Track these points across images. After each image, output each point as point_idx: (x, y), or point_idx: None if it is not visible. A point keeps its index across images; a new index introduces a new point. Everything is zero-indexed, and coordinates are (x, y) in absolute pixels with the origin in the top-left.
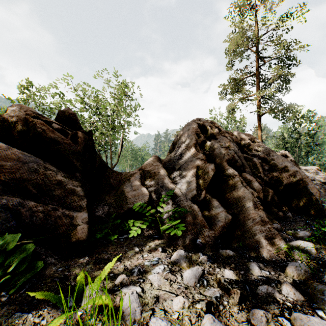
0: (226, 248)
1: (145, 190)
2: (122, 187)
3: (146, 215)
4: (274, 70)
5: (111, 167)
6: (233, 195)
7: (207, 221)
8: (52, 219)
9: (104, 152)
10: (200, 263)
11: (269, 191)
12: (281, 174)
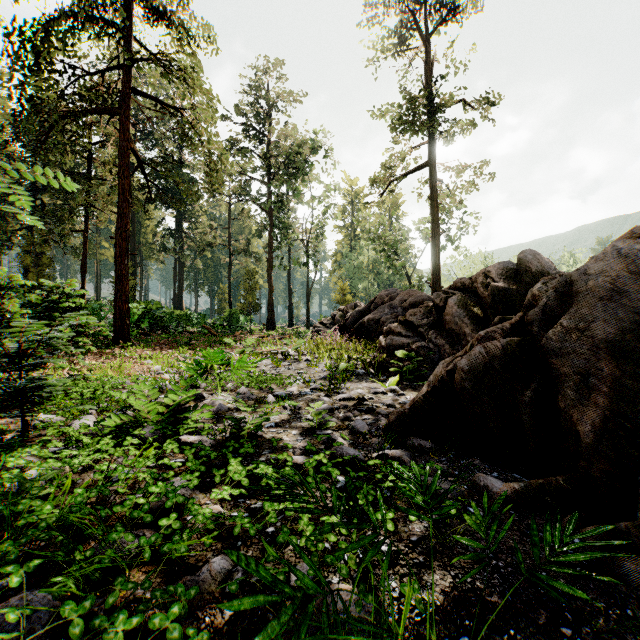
0: None
1: None
2: None
3: None
4: None
5: None
6: None
7: None
8: None
9: None
10: None
11: None
12: None
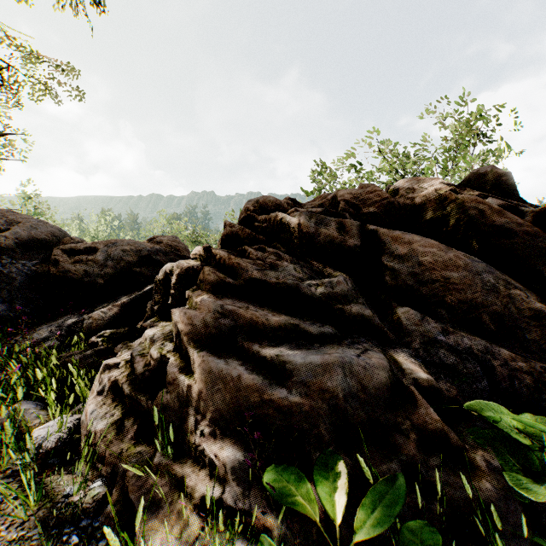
0: None
1: None
2: None
3: None
4: None
5: None
6: None
7: None
8: None
9: None
10: None
11: None
12: None
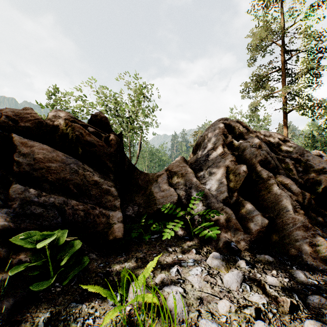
0: (264, 254)
1: (173, 191)
2: (150, 188)
3: (175, 216)
4: (303, 63)
5: None
6: (268, 198)
7: (241, 225)
8: (91, 217)
9: None
10: (238, 267)
11: (305, 195)
12: (318, 177)
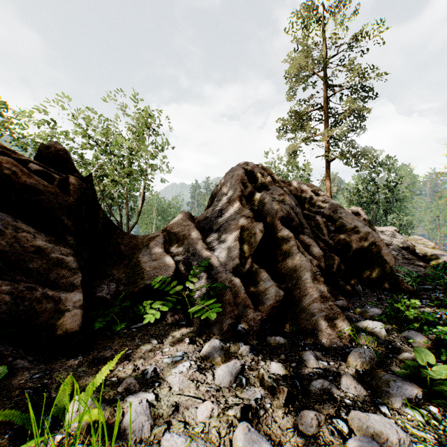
0: (277, 335)
1: (171, 260)
2: (137, 256)
3: (170, 294)
4: (346, 103)
5: (128, 230)
6: (286, 264)
7: (253, 300)
8: (27, 304)
9: (117, 207)
10: (240, 355)
11: (335, 259)
12: (351, 237)
